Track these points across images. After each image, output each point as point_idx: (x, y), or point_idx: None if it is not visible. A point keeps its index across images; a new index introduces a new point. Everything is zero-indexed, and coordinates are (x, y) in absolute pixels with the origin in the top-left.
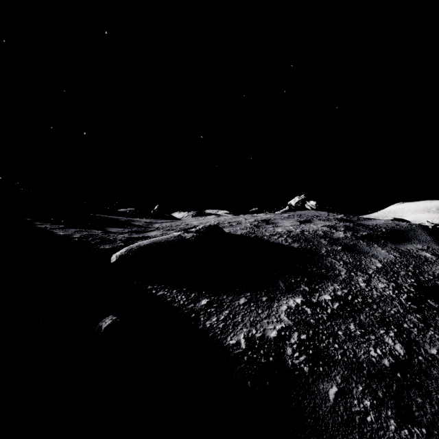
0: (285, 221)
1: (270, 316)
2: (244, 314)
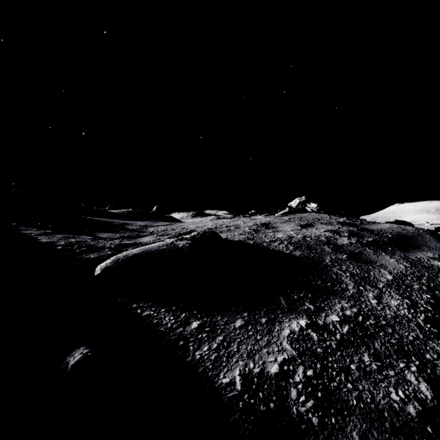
0: (286, 225)
1: (271, 344)
2: (240, 341)
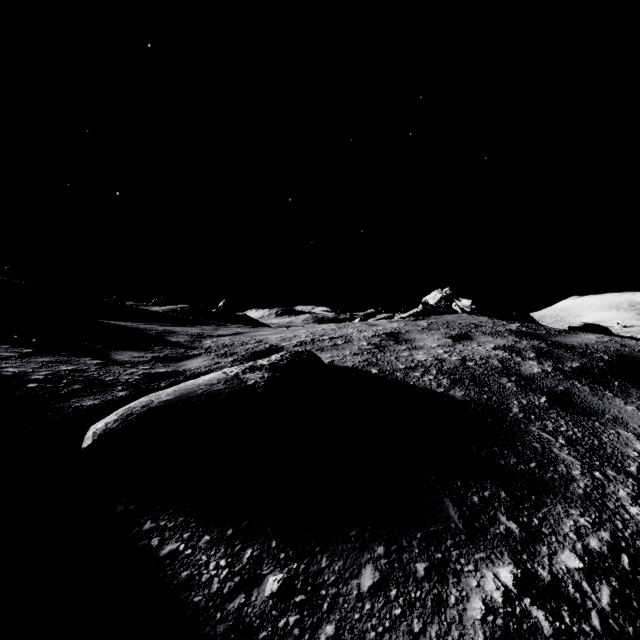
0: (427, 337)
1: None
2: None
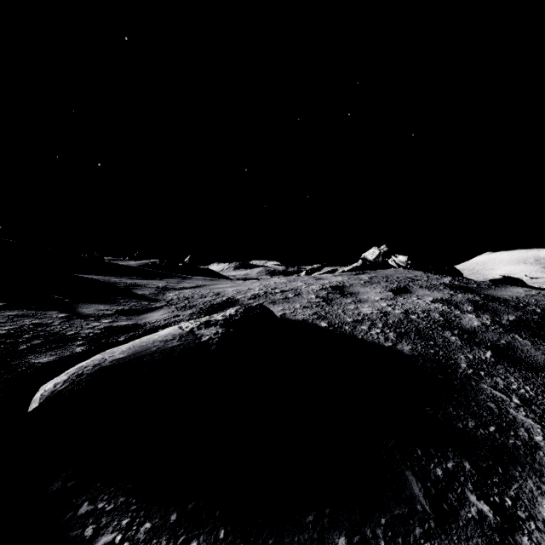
0: (369, 290)
1: None
2: None
